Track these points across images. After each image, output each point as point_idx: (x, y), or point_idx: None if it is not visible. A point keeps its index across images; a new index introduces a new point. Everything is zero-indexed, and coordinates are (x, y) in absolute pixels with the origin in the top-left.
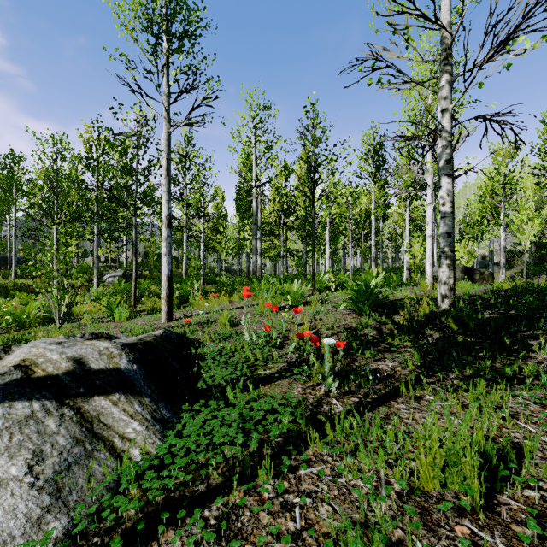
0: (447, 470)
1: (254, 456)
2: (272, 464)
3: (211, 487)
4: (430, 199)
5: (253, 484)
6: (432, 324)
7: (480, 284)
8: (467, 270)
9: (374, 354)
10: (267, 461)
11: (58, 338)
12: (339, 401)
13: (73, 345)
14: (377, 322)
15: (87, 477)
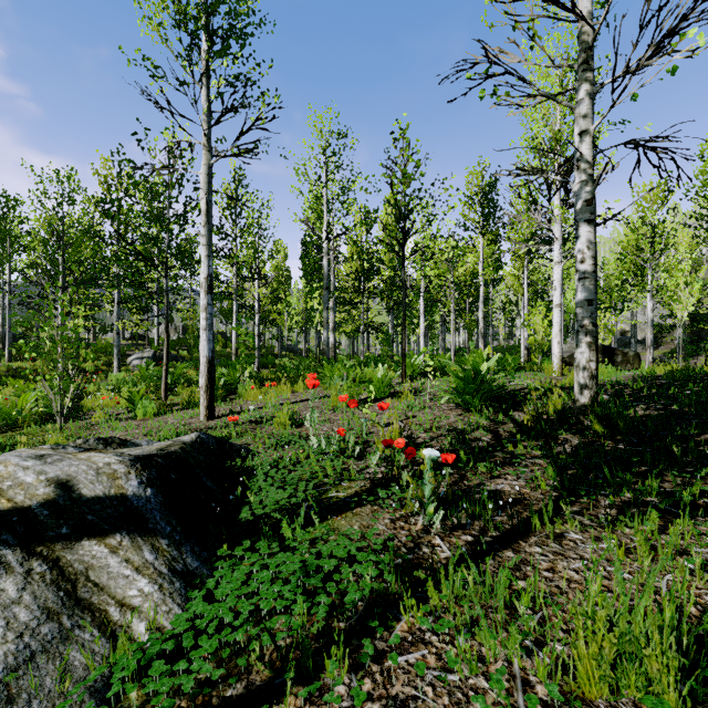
0: (621, 667)
1: (319, 637)
2: (346, 652)
3: (253, 687)
4: (558, 256)
5: (317, 684)
6: (566, 424)
7: (623, 368)
8: (606, 350)
9: (491, 468)
10: (340, 647)
11: (41, 449)
12: (445, 540)
13: (60, 460)
14: (491, 421)
15: (58, 676)
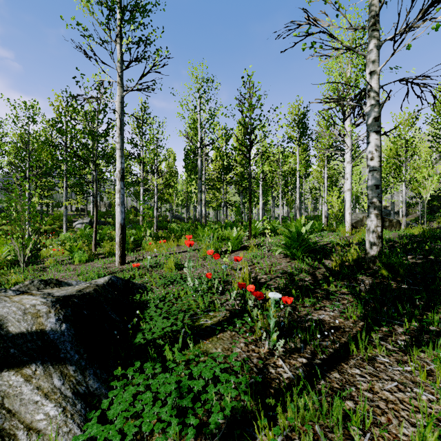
0: None
1: None
2: None
3: None
4: (349, 158)
5: None
6: (361, 269)
7: (389, 230)
8: None
9: (313, 301)
10: None
11: None
12: (286, 362)
13: None
14: (310, 267)
15: None
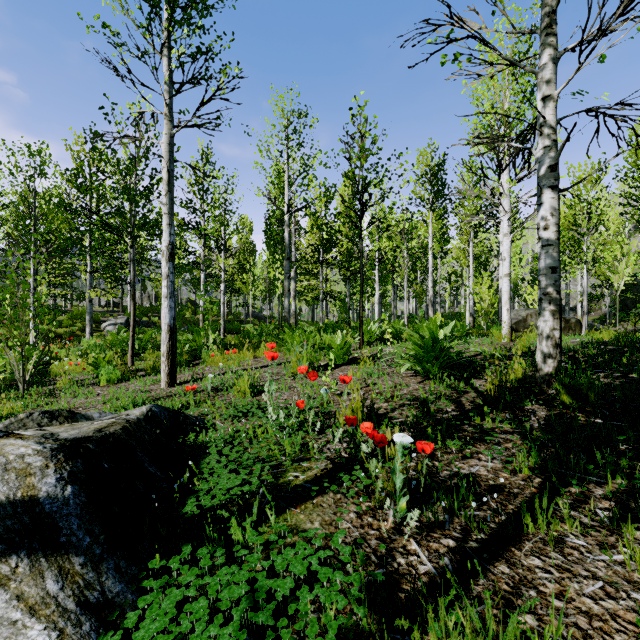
0: None
1: None
2: None
3: None
4: (507, 228)
5: None
6: (529, 393)
7: (566, 334)
8: None
9: (460, 445)
10: None
11: None
12: (422, 546)
13: None
14: (452, 390)
15: None
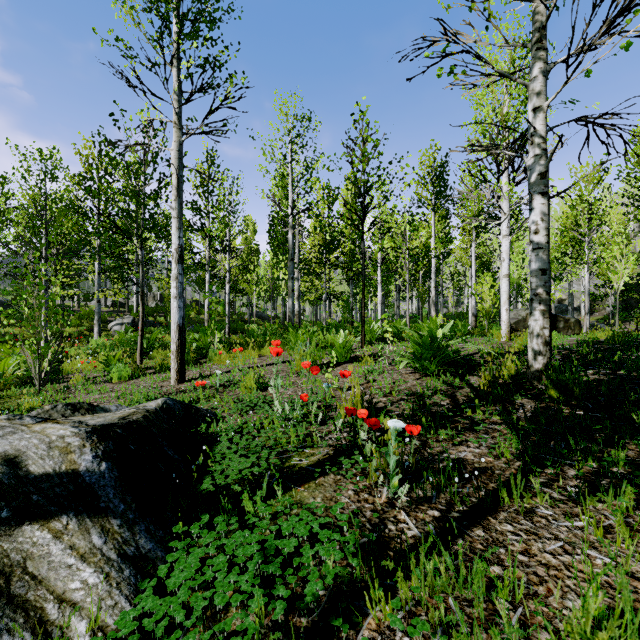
0: None
1: None
2: None
3: None
4: (506, 230)
5: None
6: (521, 389)
7: (565, 333)
8: None
9: (451, 434)
10: None
11: None
12: (411, 516)
13: (12, 433)
14: (448, 386)
15: None
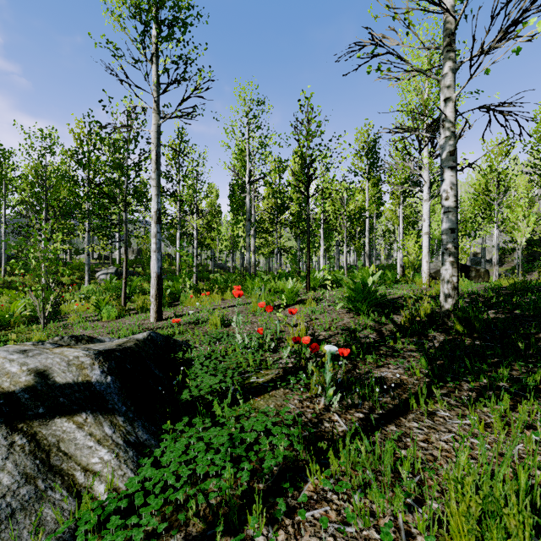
0: (485, 522)
1: (243, 496)
2: (265, 510)
3: (190, 538)
4: (426, 195)
5: (241, 535)
6: (434, 325)
7: (476, 281)
8: (463, 267)
9: (376, 359)
10: (259, 505)
11: (24, 345)
12: (342, 417)
13: (39, 354)
14: (376, 323)
15: (33, 529)
